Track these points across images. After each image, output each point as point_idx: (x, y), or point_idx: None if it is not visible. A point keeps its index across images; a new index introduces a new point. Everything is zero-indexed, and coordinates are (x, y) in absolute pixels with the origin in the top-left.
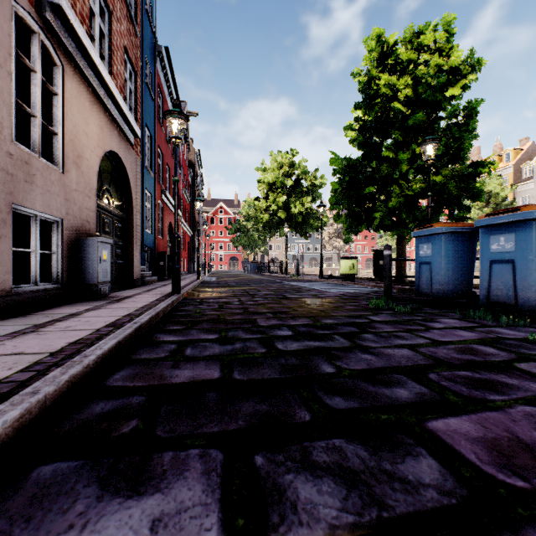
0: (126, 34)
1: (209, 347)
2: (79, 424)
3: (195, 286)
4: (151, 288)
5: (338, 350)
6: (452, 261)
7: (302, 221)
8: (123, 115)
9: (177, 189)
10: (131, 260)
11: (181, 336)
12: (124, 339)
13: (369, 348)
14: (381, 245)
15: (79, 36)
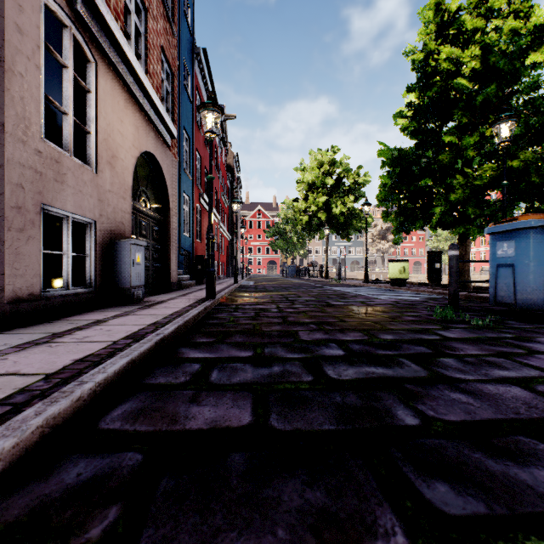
0: (162, 33)
1: (240, 369)
2: (34, 507)
3: (232, 291)
4: (186, 292)
5: (413, 383)
6: None
7: (344, 222)
8: (159, 115)
9: (212, 187)
10: (168, 263)
11: (208, 352)
12: (139, 356)
13: (458, 382)
14: (432, 247)
15: (111, 29)
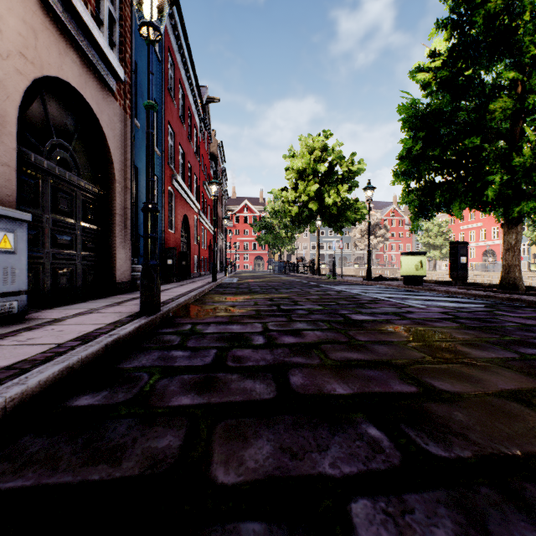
0: None
1: None
2: None
3: (204, 292)
4: (132, 297)
5: None
6: None
7: (337, 213)
8: (85, 30)
9: (152, 122)
10: (113, 255)
11: None
12: None
13: None
14: (422, 243)
15: None
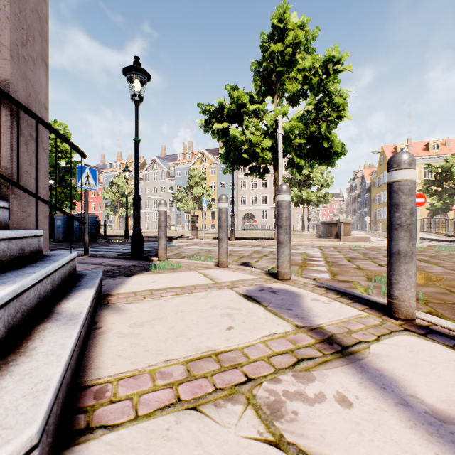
0: None
1: None
2: None
3: None
4: None
5: None
6: (51, 227)
7: None
8: None
9: None
10: None
11: None
12: None
13: None
14: None
15: None
